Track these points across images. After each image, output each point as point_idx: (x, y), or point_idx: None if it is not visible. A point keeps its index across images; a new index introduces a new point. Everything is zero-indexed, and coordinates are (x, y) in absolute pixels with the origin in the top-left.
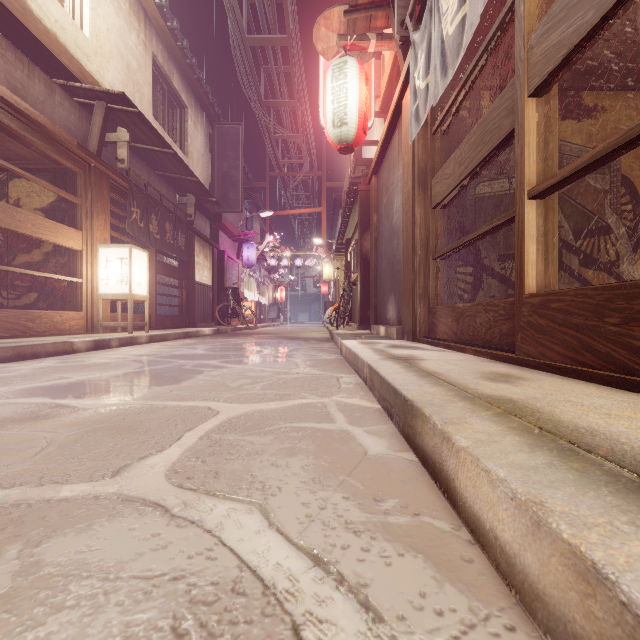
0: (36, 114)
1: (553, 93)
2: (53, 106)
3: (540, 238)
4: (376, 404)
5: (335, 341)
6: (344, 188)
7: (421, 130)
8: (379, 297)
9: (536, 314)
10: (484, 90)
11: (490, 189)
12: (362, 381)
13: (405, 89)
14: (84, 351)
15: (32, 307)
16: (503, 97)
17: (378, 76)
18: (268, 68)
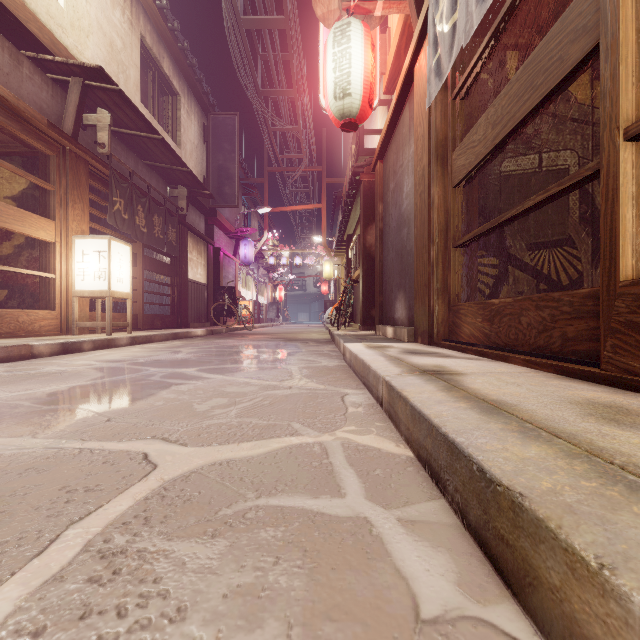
0: None
1: None
2: (20, 80)
3: None
4: (404, 447)
5: (336, 343)
6: (345, 183)
7: (439, 94)
8: (385, 294)
9: None
10: (512, 50)
11: (519, 166)
12: (375, 401)
13: (419, 49)
14: (48, 356)
15: (1, 305)
16: (567, 17)
17: (384, 51)
18: (265, 55)
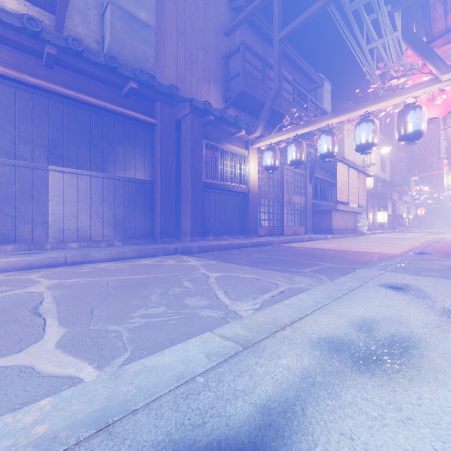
0: (372, 191)
1: None
2: None
3: None
4: None
5: None
6: None
7: None
8: None
9: None
10: None
11: None
12: None
13: None
14: (384, 233)
15: None
16: None
17: None
18: None
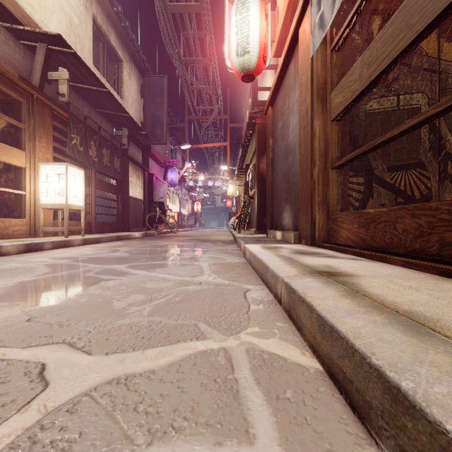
0: None
1: None
2: None
3: None
4: (310, 356)
5: (238, 244)
6: (244, 127)
7: (320, 47)
8: (274, 207)
9: None
10: (376, 14)
11: (382, 105)
12: (273, 297)
13: (303, 14)
14: (14, 254)
15: None
16: None
17: (273, 24)
18: (186, 33)
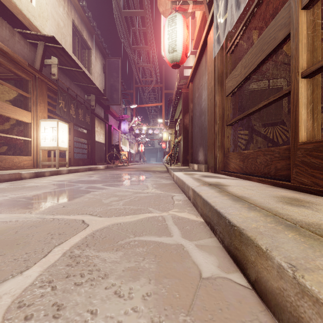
0: (2, 45)
1: (317, 7)
2: (14, 43)
3: (309, 104)
4: (199, 218)
5: (169, 172)
6: (174, 93)
7: (219, 51)
8: (193, 148)
9: (309, 155)
10: (255, 29)
11: (258, 86)
12: (187, 198)
13: (210, 29)
14: (28, 178)
15: (4, 154)
16: (277, 18)
17: (193, 28)
18: (134, 29)
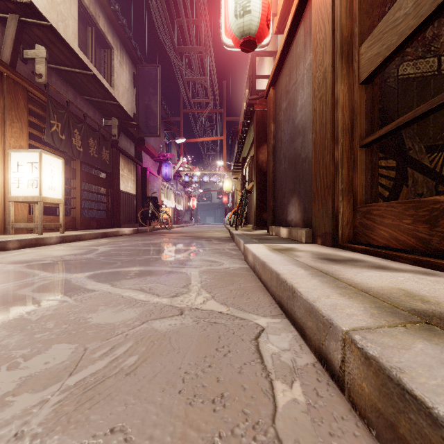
0: None
1: None
2: None
3: None
4: None
5: (236, 242)
6: (240, 120)
7: None
8: (277, 200)
9: None
10: None
11: (419, 69)
12: (313, 355)
13: None
14: None
15: None
16: None
17: None
18: (180, 21)
